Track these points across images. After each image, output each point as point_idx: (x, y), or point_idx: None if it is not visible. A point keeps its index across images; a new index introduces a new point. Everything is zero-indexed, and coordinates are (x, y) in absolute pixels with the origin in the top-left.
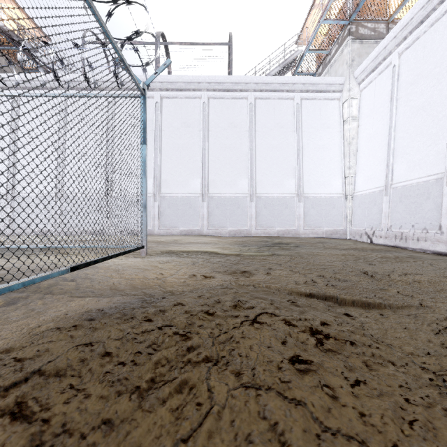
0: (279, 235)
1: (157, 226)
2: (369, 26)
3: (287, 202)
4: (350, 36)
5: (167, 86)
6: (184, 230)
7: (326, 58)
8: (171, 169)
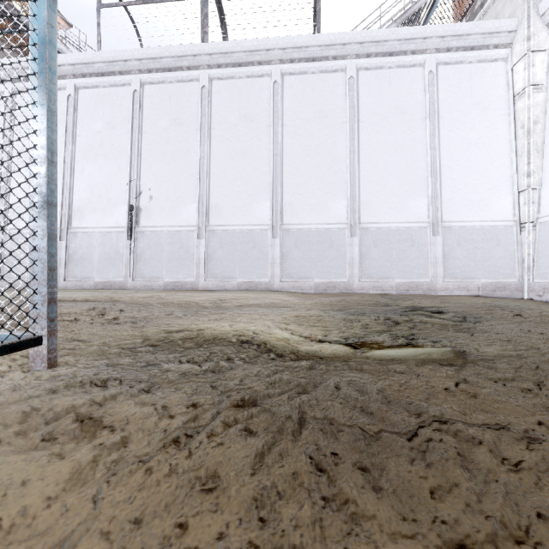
0: (400, 292)
1: (203, 276)
2: None
3: (413, 237)
4: None
5: (219, 61)
6: (244, 282)
7: (475, 2)
8: (225, 188)
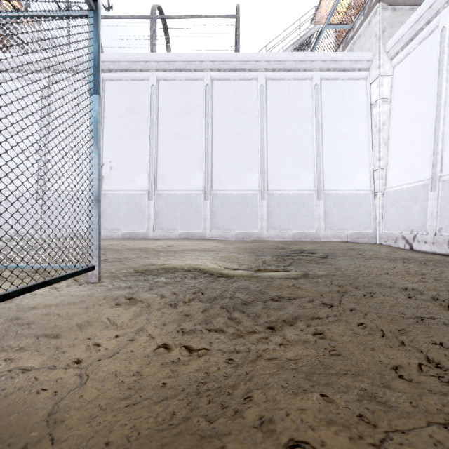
0: (295, 239)
1: (152, 228)
2: None
3: (304, 200)
4: (380, 2)
5: (165, 67)
6: (184, 232)
7: (348, 34)
8: (169, 162)
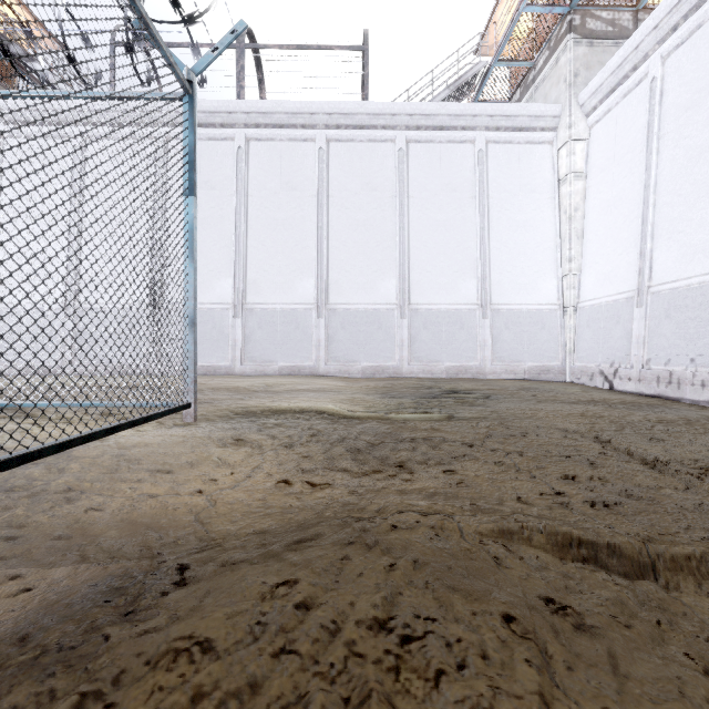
0: (450, 376)
1: (240, 360)
2: (605, 16)
3: (463, 319)
4: (571, 34)
5: (258, 120)
6: (287, 366)
7: (528, 75)
8: (264, 262)
